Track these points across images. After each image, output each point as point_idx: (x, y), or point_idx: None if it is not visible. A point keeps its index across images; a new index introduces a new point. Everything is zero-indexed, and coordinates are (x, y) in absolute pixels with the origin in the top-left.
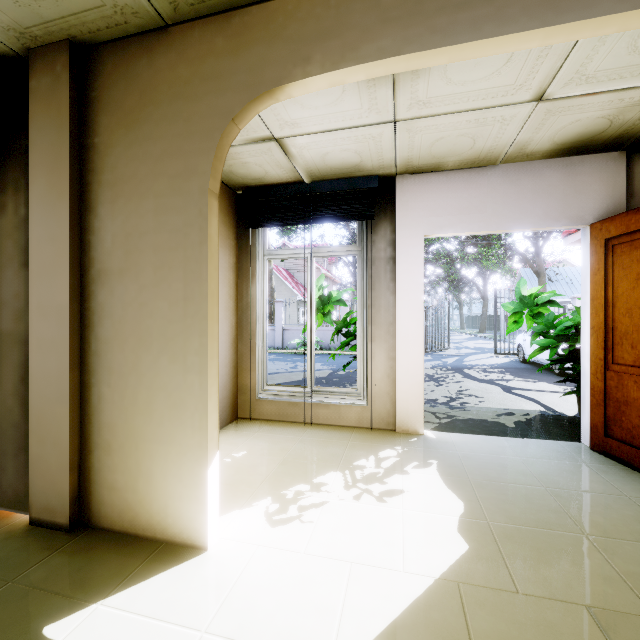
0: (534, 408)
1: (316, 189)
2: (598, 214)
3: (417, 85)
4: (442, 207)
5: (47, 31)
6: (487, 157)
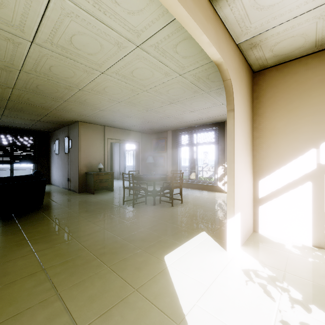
0: None
1: None
2: None
3: None
4: None
5: None
6: None
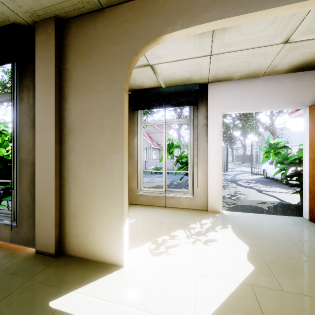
0: (274, 200)
1: (168, 90)
2: (313, 101)
3: (224, 36)
4: (231, 98)
5: (44, 12)
6: (255, 73)
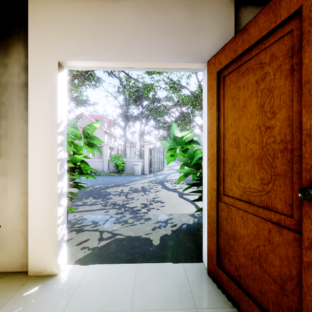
0: (191, 209)
1: None
2: (214, 54)
3: None
4: (76, 32)
5: None
6: None
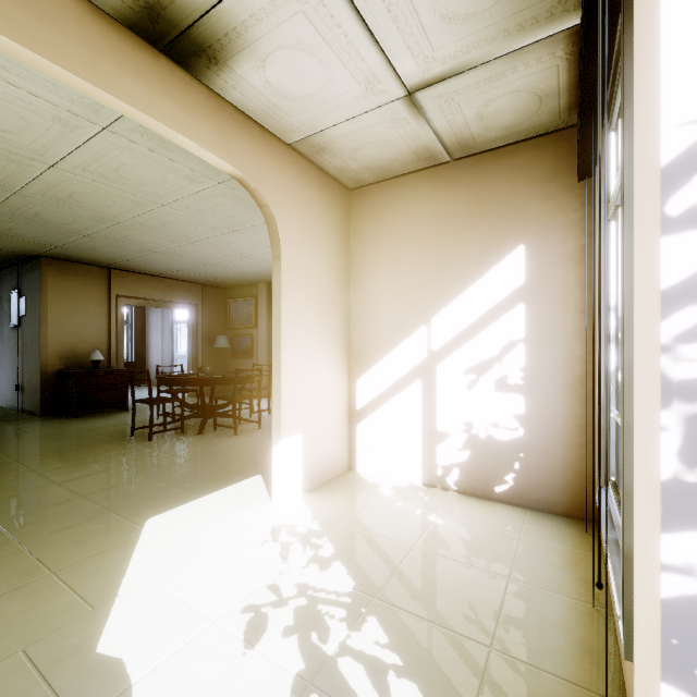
0: None
1: None
2: None
3: None
4: None
5: None
6: None
